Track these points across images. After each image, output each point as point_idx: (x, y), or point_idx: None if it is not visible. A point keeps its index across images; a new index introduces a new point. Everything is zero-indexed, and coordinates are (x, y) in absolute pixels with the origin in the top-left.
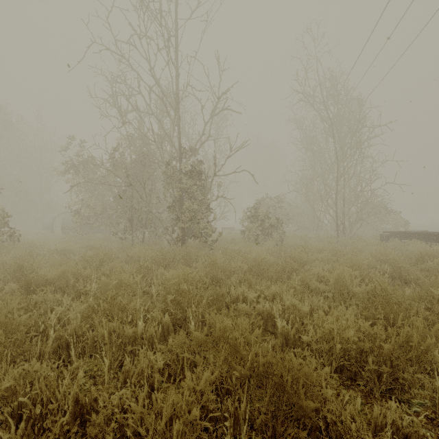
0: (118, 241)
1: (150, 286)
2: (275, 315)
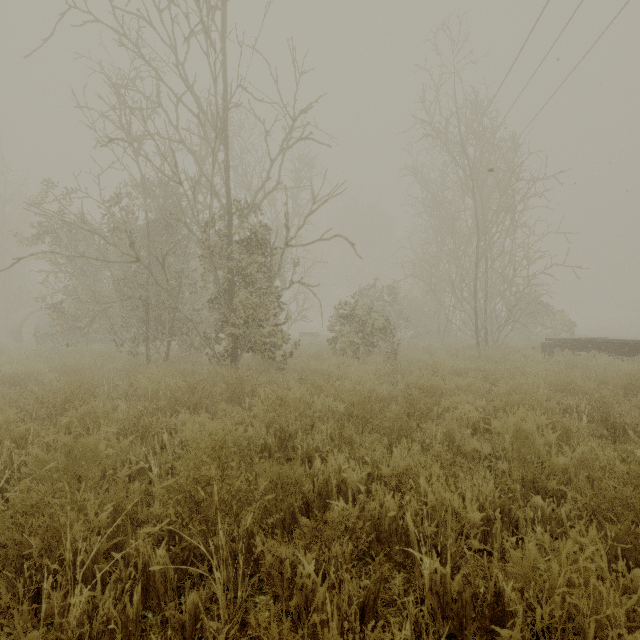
0: (126, 357)
1: (163, 446)
2: (410, 531)
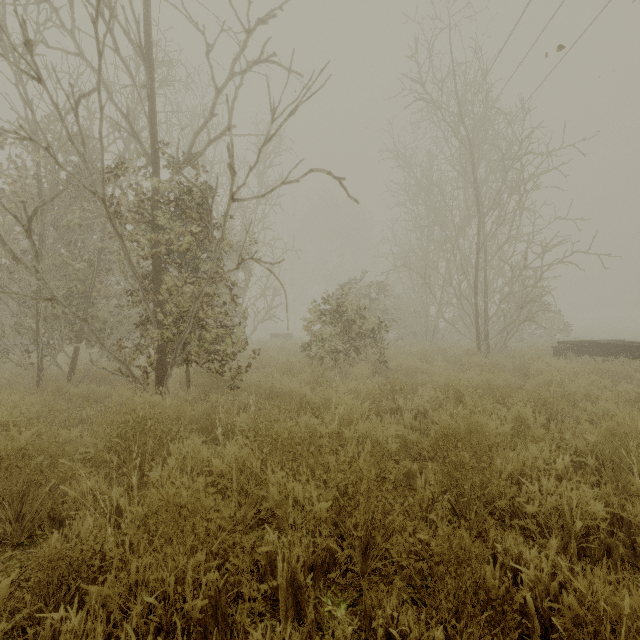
0: (20, 371)
1: None
2: None
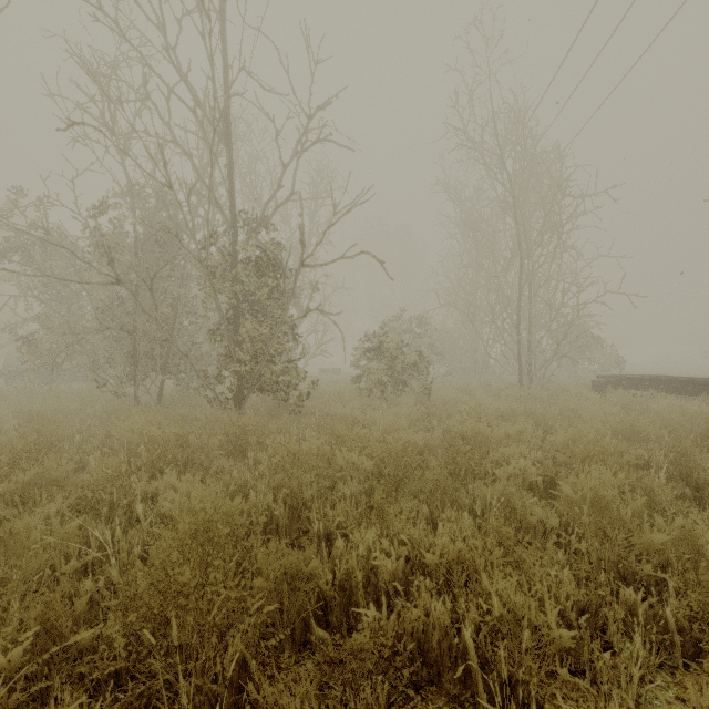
0: (110, 399)
1: None
2: (471, 657)
